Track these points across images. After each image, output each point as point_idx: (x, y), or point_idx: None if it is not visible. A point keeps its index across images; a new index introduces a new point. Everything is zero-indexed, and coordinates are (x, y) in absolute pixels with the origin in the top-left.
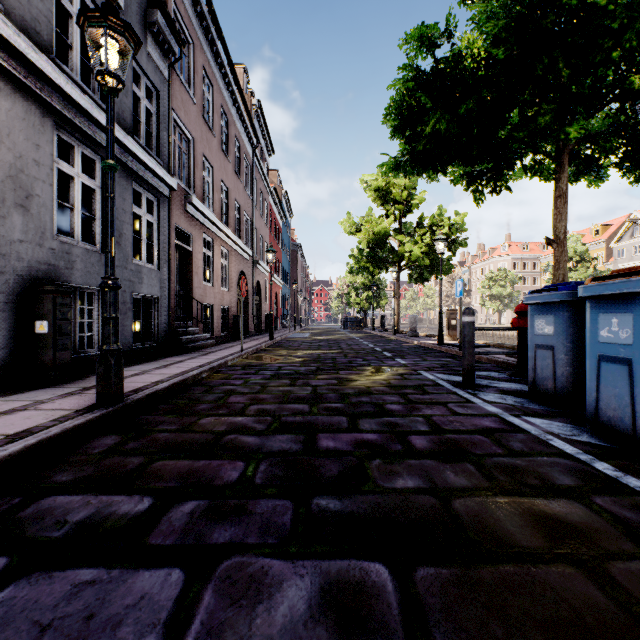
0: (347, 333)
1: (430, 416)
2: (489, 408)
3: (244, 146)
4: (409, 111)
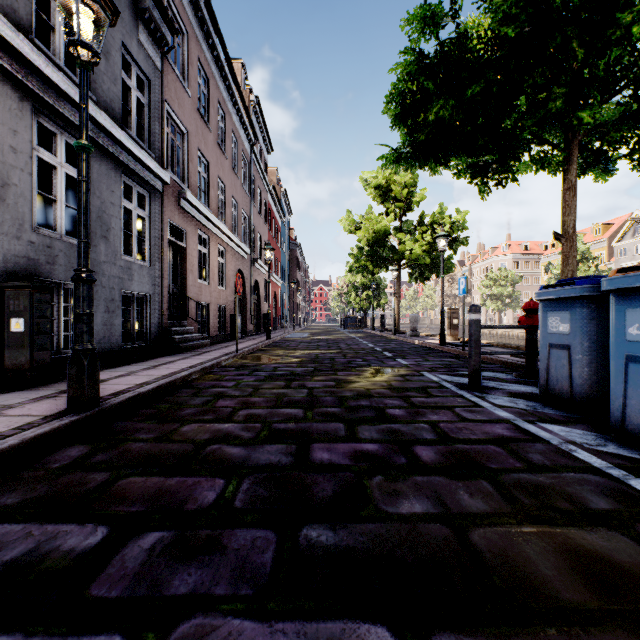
0: (347, 333)
1: (436, 422)
2: (500, 413)
3: (242, 142)
4: (411, 97)
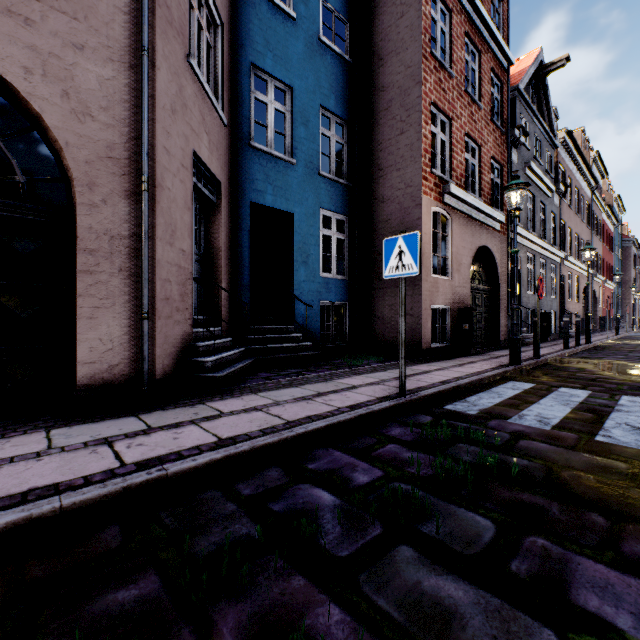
0: None
1: None
2: None
3: (585, 195)
4: None
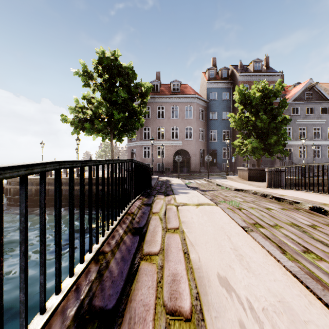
0: None
1: None
2: None
3: None
4: None
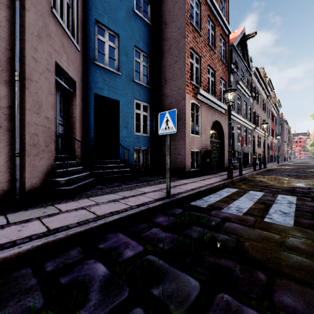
0: None
1: None
2: None
3: (264, 98)
4: None
